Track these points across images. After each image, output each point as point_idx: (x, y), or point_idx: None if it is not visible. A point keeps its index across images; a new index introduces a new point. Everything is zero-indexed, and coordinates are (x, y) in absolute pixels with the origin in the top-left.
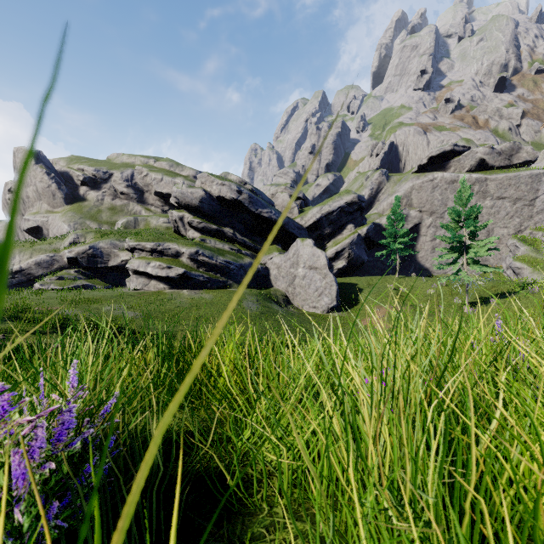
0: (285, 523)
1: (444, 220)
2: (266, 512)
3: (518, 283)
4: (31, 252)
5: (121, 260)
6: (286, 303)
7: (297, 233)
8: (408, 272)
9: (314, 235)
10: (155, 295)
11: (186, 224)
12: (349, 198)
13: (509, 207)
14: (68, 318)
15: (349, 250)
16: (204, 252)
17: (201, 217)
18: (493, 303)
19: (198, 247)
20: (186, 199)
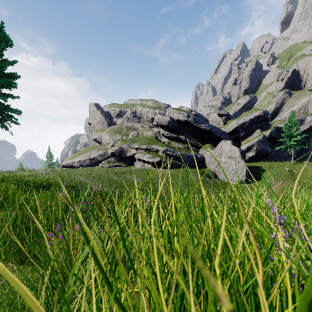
0: None
1: None
2: None
3: None
4: (97, 150)
5: (132, 153)
6: (214, 177)
7: (221, 136)
8: (305, 159)
9: (233, 137)
10: (147, 171)
11: (161, 135)
12: (257, 113)
13: None
14: (115, 180)
15: (257, 145)
16: (170, 150)
17: (168, 130)
18: None
19: (167, 147)
20: (161, 122)
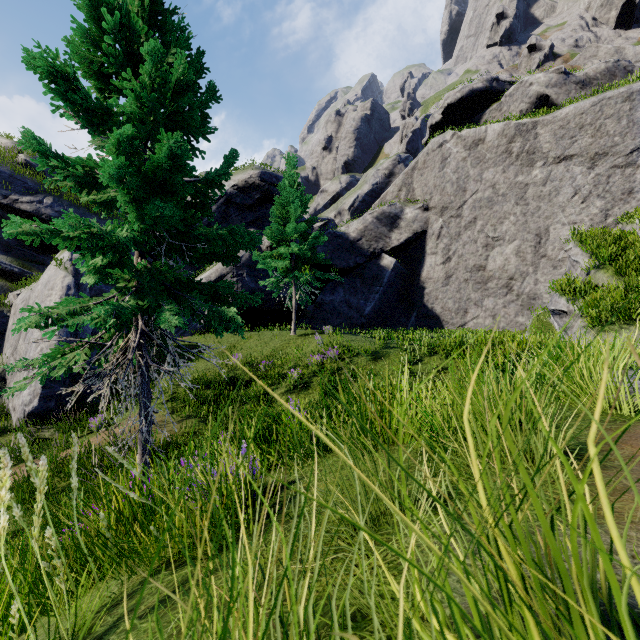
0: None
1: (463, 221)
2: None
3: None
4: None
5: None
6: None
7: None
8: (406, 322)
9: None
10: None
11: None
12: (241, 177)
13: (581, 177)
14: None
15: (233, 278)
16: None
17: None
18: None
19: None
20: None
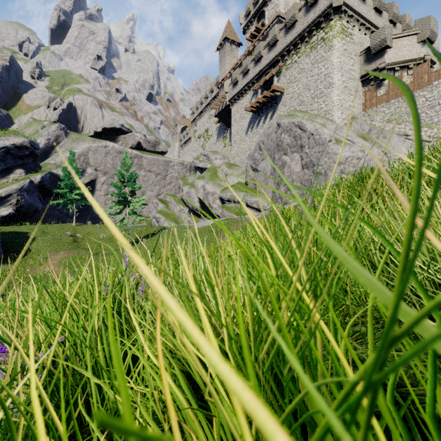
0: None
1: (115, 180)
2: None
3: (159, 227)
4: None
5: None
6: None
7: None
8: (86, 220)
9: None
10: None
11: None
12: (19, 140)
13: (154, 178)
14: None
15: (18, 196)
16: None
17: None
18: (145, 241)
19: None
20: None
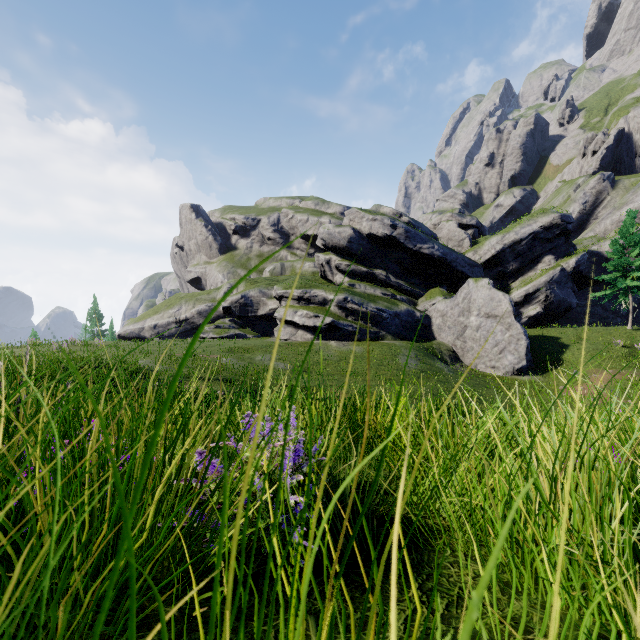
0: (467, 564)
1: None
2: (449, 554)
3: None
4: (193, 303)
5: (270, 309)
6: (452, 361)
7: (468, 271)
8: None
9: (492, 273)
10: (302, 346)
11: (333, 268)
12: (547, 220)
13: None
14: (226, 366)
15: (547, 291)
16: (353, 299)
17: (350, 259)
18: None
19: (346, 294)
20: (333, 240)
